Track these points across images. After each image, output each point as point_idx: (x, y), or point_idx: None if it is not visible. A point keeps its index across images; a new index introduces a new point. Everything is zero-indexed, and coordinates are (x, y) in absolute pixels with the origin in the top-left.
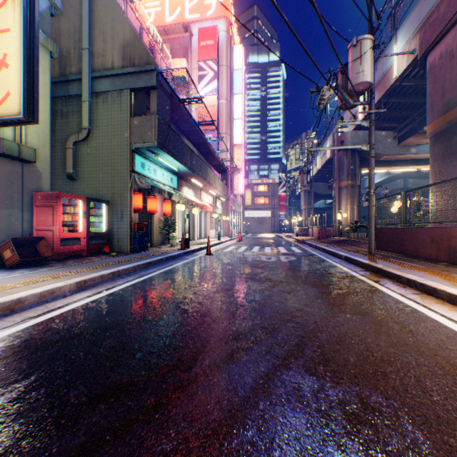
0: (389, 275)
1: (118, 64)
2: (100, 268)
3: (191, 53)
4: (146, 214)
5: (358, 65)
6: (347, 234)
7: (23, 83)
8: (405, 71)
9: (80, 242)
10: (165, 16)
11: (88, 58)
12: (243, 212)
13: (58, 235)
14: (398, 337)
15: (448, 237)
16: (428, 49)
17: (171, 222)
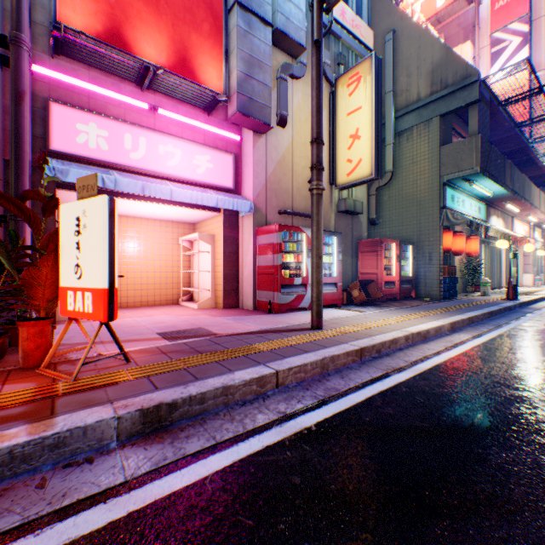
0: None
1: (423, 93)
2: (445, 313)
3: (478, 28)
4: None
5: None
6: None
7: (372, 149)
8: None
9: (393, 285)
10: (434, 1)
11: (391, 101)
12: None
13: (380, 279)
14: None
15: None
16: None
17: (473, 264)
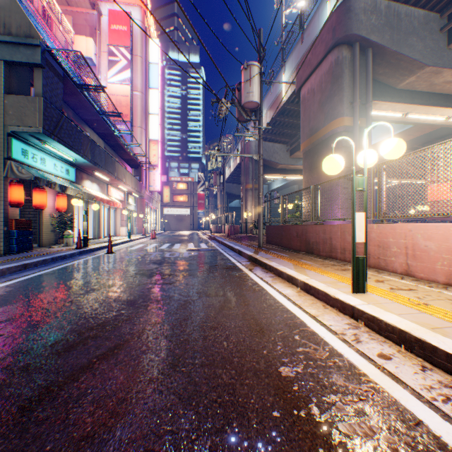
0: (261, 264)
1: None
2: None
3: (100, 33)
4: (34, 209)
5: (249, 86)
6: (251, 231)
7: None
8: (290, 97)
9: None
10: None
11: None
12: (162, 209)
13: None
14: (235, 309)
15: (305, 232)
16: (301, 84)
17: (67, 219)
